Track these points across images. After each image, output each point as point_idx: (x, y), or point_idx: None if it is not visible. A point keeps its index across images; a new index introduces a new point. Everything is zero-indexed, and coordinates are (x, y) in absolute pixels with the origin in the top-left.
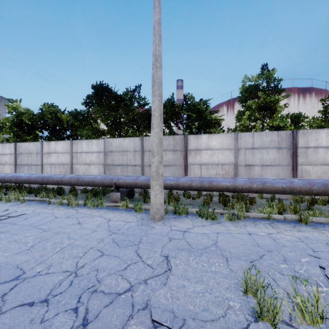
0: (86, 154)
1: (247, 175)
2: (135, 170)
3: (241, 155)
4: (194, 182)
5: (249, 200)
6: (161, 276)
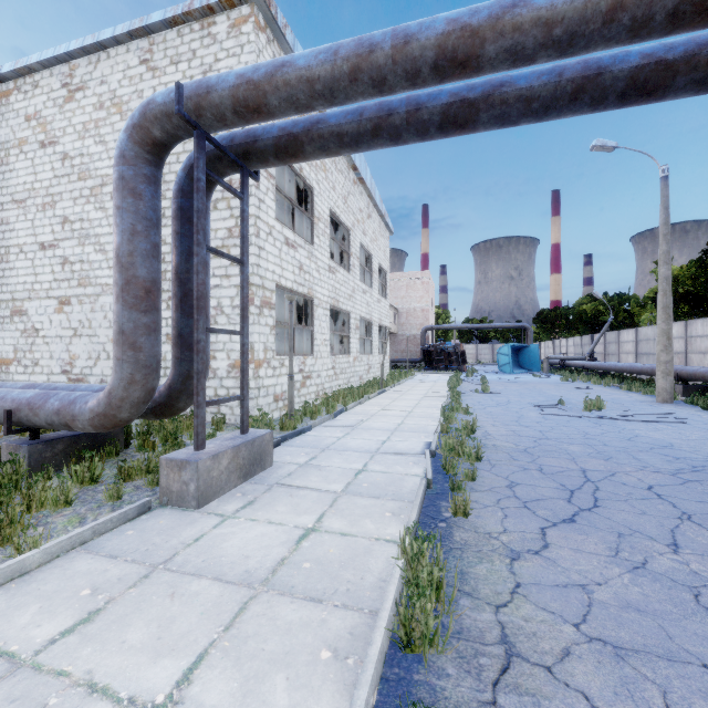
0: (700, 339)
1: None
2: None
3: None
4: None
5: None
6: None
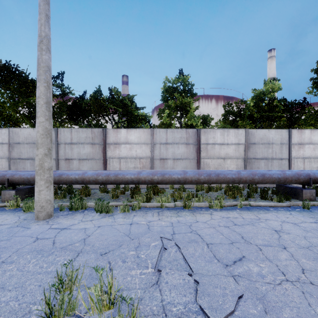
0: None
1: (161, 168)
2: None
3: (156, 149)
4: (100, 175)
5: (157, 191)
6: None
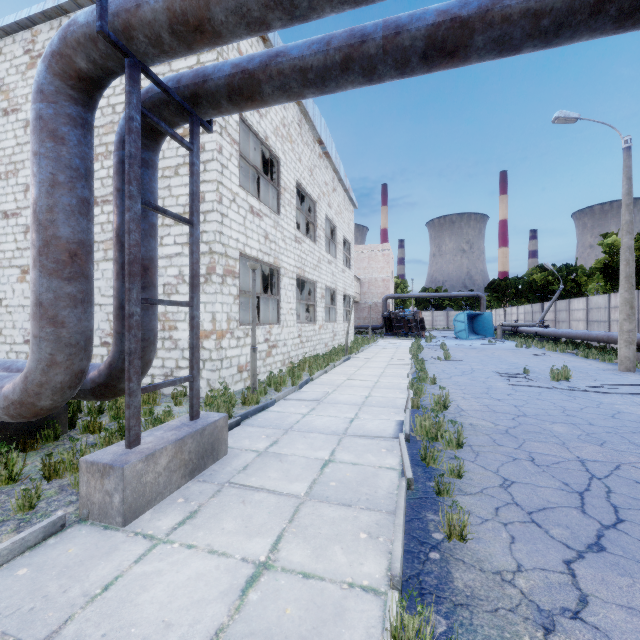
0: None
1: None
2: None
3: None
4: None
5: None
6: None
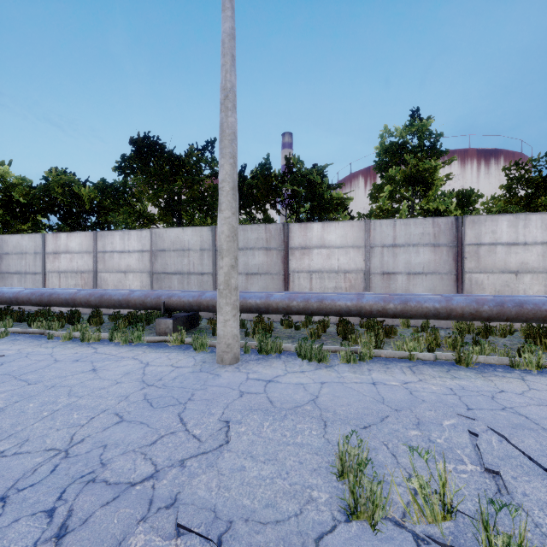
0: (120, 255)
1: (384, 289)
2: (203, 281)
3: (375, 257)
4: (295, 300)
5: (385, 330)
6: (211, 453)
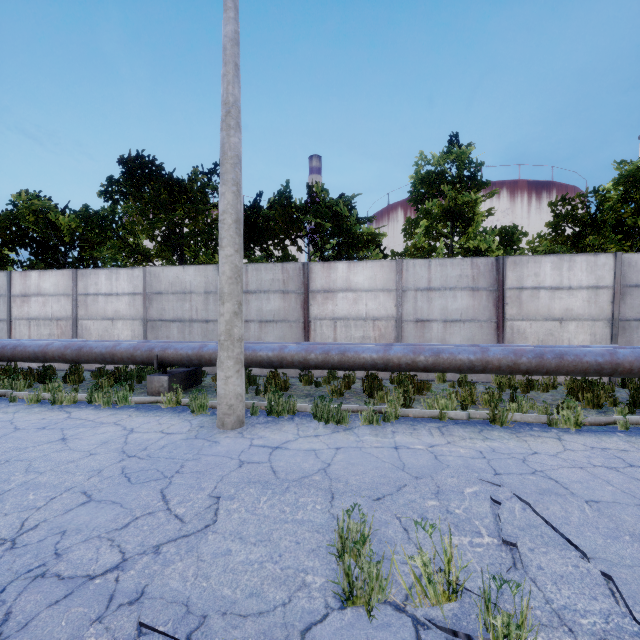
0: (107, 298)
1: (418, 339)
2: (208, 330)
3: (408, 302)
4: (313, 352)
5: (417, 386)
6: (194, 536)
